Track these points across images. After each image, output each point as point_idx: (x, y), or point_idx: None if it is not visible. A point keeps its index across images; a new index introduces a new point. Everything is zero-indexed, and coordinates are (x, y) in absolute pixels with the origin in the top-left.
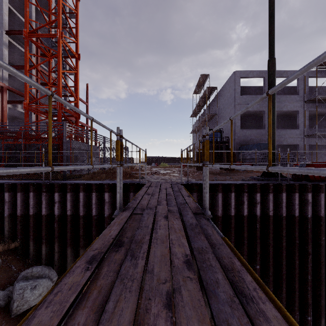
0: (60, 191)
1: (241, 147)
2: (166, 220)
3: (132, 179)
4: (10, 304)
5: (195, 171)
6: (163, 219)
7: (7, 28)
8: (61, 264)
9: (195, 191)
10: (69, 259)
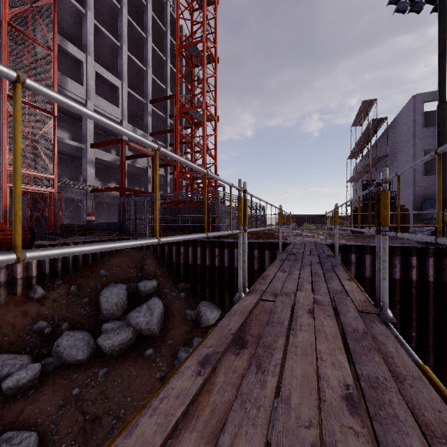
0: (219, 247)
1: (424, 202)
2: (309, 256)
3: (275, 240)
4: (198, 319)
5: (349, 235)
6: (308, 255)
7: (150, 97)
8: (220, 306)
9: (340, 251)
10: (226, 302)
